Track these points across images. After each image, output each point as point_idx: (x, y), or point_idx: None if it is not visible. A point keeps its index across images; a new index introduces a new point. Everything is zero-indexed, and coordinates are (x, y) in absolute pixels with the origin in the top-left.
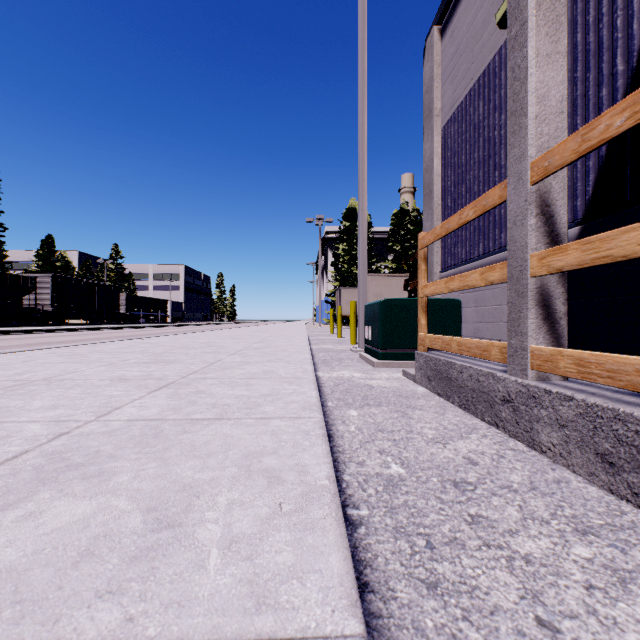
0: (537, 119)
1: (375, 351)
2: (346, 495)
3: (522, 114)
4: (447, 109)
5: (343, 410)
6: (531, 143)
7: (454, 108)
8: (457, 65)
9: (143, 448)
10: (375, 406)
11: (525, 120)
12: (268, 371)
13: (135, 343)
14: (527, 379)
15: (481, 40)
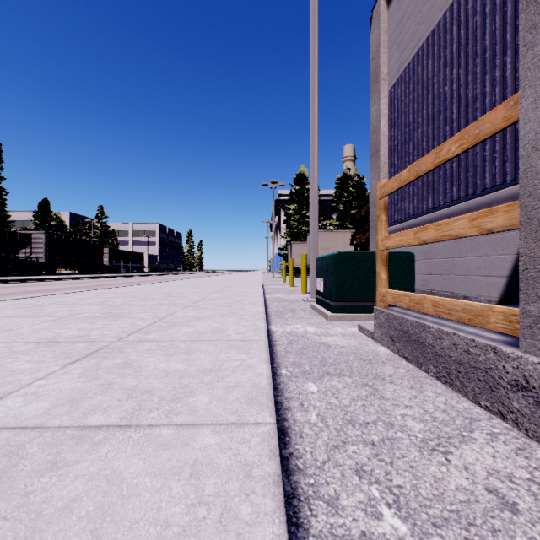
0: None
1: (328, 303)
2: None
3: None
4: (394, 72)
5: (299, 382)
6: None
7: (401, 70)
8: (404, 29)
9: None
10: (336, 376)
11: None
12: (217, 330)
13: (102, 293)
14: None
15: None
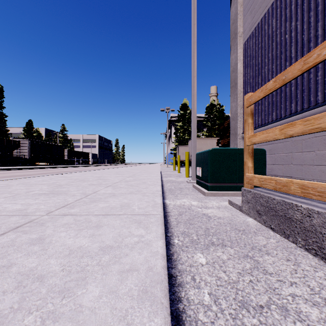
0: None
1: (205, 184)
2: None
3: None
4: (247, 31)
5: (190, 253)
6: None
7: (252, 29)
8: (255, 1)
9: None
10: (220, 246)
11: None
12: (125, 205)
13: (56, 177)
14: None
15: None
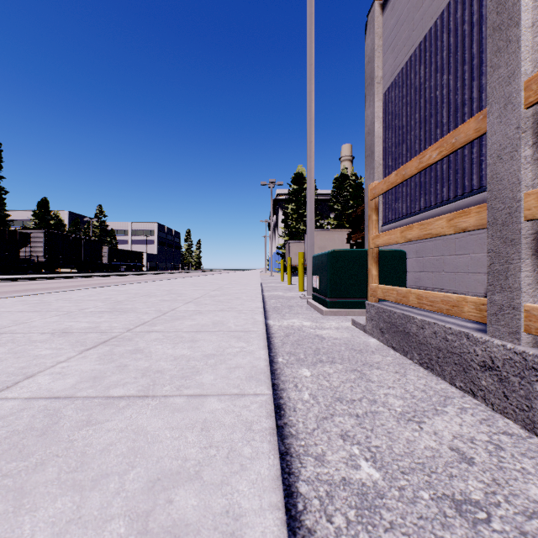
0: (534, 27)
1: (323, 299)
2: (304, 530)
3: (512, 24)
4: (388, 76)
5: (294, 368)
6: (526, 57)
7: (395, 74)
8: (398, 34)
9: (8, 462)
10: (329, 363)
11: (517, 30)
12: (218, 322)
13: (104, 290)
14: (520, 344)
15: (422, 7)
